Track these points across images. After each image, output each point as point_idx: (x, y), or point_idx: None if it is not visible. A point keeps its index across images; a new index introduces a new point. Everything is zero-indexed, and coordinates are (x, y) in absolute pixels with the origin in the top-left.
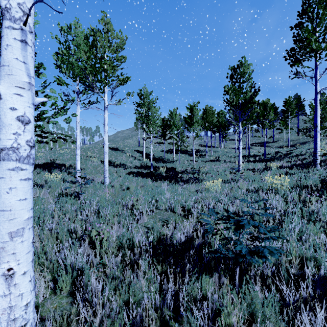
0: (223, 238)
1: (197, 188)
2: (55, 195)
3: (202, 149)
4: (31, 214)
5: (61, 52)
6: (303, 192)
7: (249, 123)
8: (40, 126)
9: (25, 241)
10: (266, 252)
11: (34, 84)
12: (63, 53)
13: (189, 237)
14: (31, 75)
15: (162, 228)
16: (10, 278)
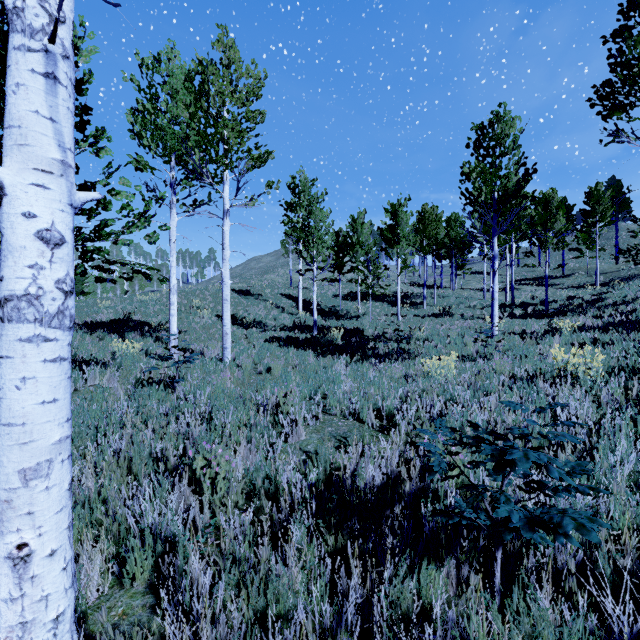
0: (467, 487)
1: (406, 371)
2: (131, 382)
3: (416, 292)
4: (67, 432)
5: (141, 107)
6: (634, 384)
7: (512, 239)
8: (100, 251)
9: (54, 487)
10: (570, 526)
11: (73, 163)
12: (145, 110)
13: (392, 475)
14: (66, 146)
15: (336, 454)
16: (23, 563)
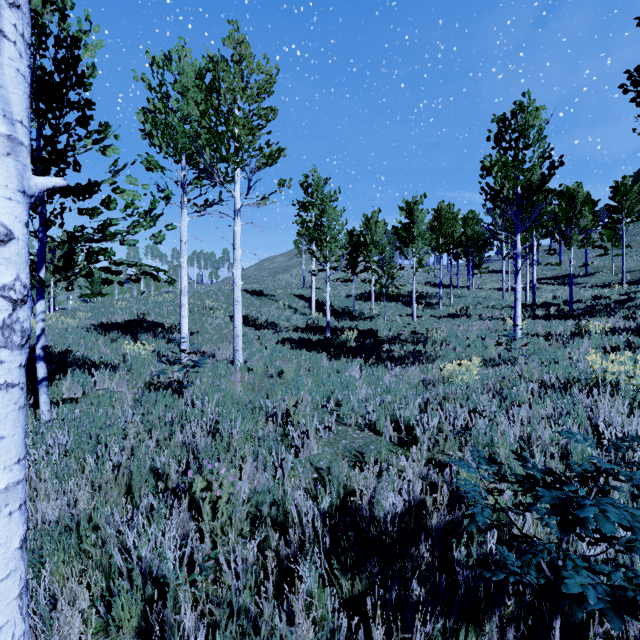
0: (517, 539)
1: (424, 375)
2: (140, 386)
3: (431, 292)
4: (17, 476)
5: (152, 106)
6: None
7: (533, 237)
8: (106, 252)
9: None
10: None
11: (26, 140)
12: (155, 109)
13: (415, 501)
14: (15, 118)
15: (351, 472)
16: None
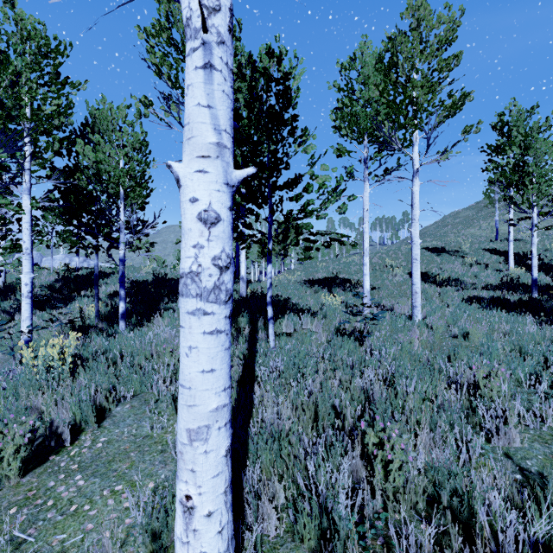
0: None
1: None
2: (331, 330)
3: None
4: (224, 400)
5: (340, 105)
6: None
7: None
8: (307, 226)
9: (212, 452)
10: None
11: (228, 143)
12: (343, 106)
13: None
14: (221, 128)
15: None
16: (189, 513)
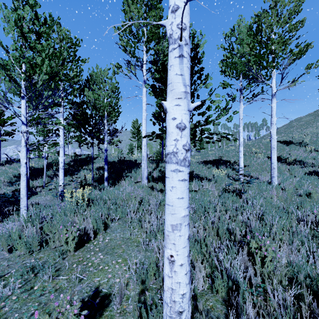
0: None
1: None
2: (220, 189)
3: None
4: (187, 213)
5: (225, 58)
6: None
7: None
8: (207, 129)
9: (182, 236)
10: None
11: (189, 91)
12: (227, 58)
13: None
14: (186, 84)
15: None
16: (172, 263)
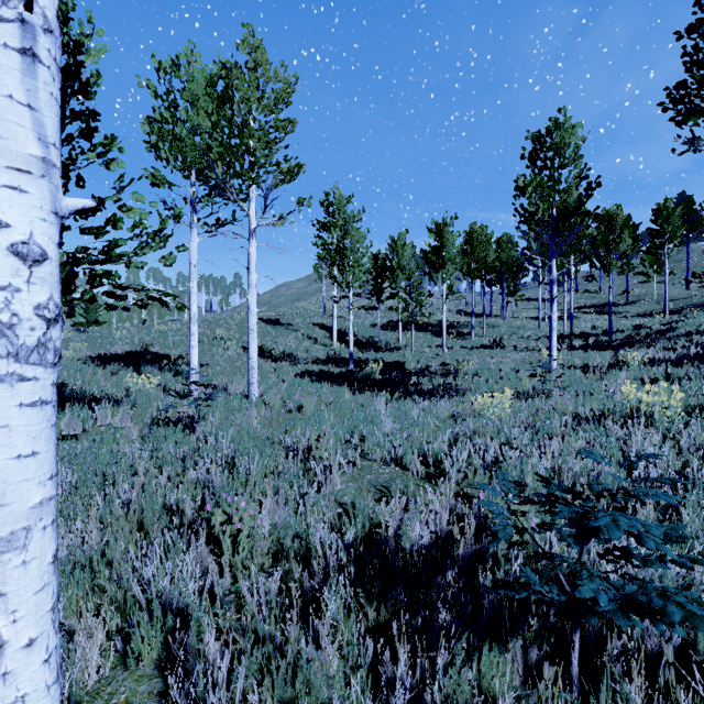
0: (538, 556)
1: (454, 409)
2: (146, 422)
3: (463, 321)
4: (50, 492)
5: (158, 116)
6: None
7: (571, 262)
8: (110, 275)
9: (33, 561)
10: (678, 615)
11: (58, 162)
12: (162, 119)
13: (442, 533)
14: (49, 141)
15: (377, 507)
16: None
